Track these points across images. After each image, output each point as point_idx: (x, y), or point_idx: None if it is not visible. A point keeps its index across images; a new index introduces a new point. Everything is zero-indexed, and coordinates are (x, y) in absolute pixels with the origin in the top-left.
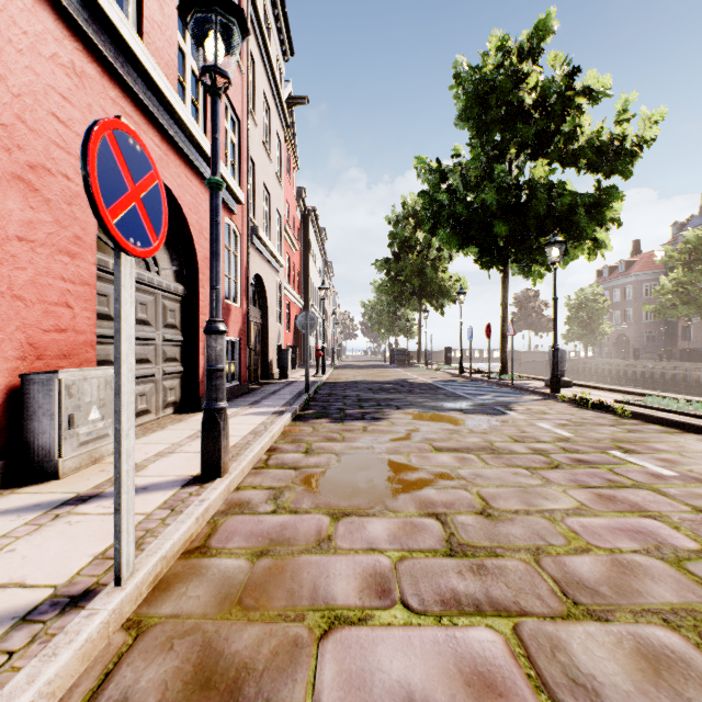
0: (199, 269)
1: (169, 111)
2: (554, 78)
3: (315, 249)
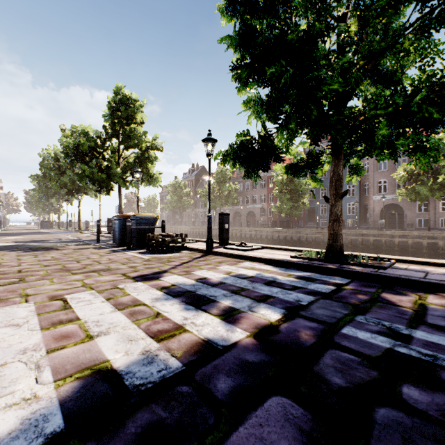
0: None
1: None
2: None
3: None
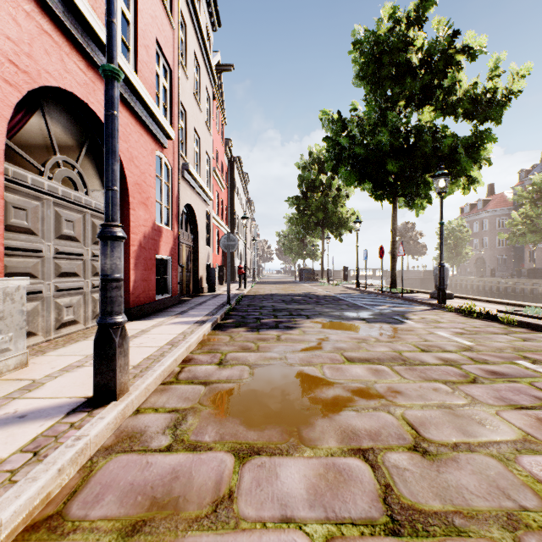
0: (129, 192)
1: (93, 38)
2: (438, 38)
3: (239, 189)
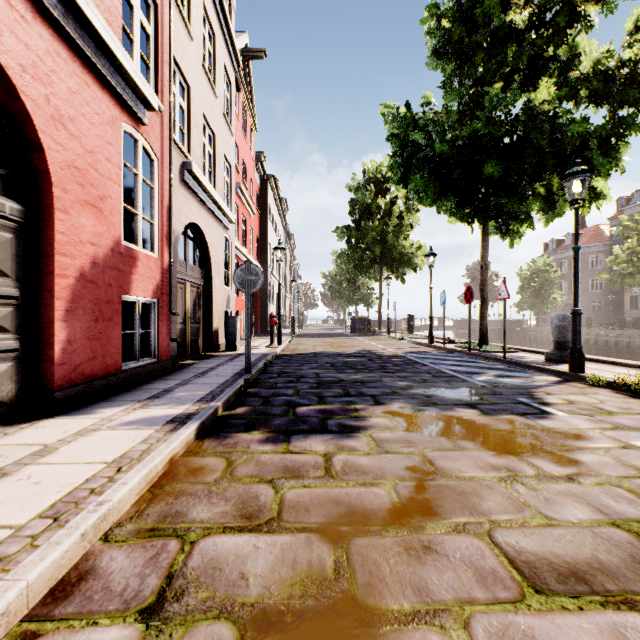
0: (51, 178)
1: None
2: None
3: (275, 217)
